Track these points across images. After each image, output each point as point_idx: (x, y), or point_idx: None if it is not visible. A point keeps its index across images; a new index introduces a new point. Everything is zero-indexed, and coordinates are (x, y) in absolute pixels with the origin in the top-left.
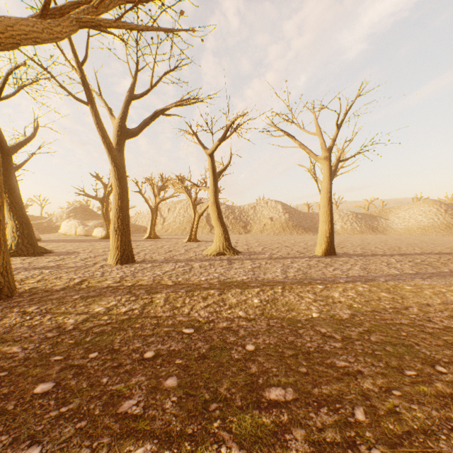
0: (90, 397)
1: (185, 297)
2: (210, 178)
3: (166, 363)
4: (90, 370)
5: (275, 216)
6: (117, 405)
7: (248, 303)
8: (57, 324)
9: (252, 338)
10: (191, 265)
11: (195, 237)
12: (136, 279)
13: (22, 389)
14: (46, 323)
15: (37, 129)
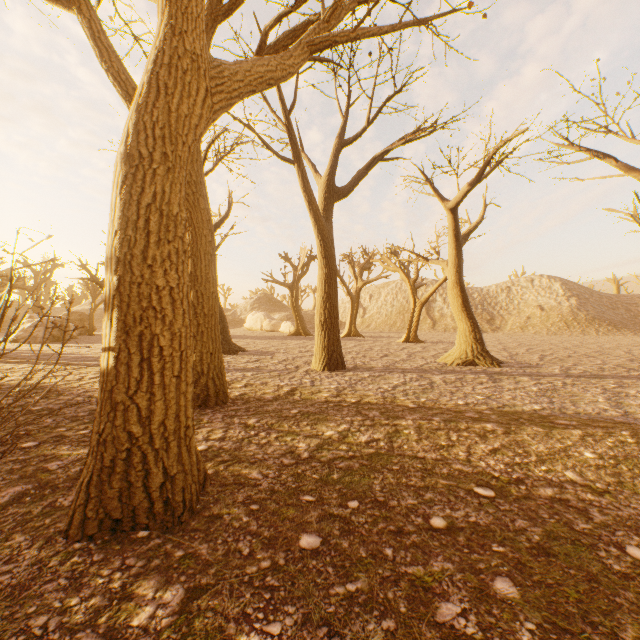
0: (380, 577)
1: (446, 430)
2: (450, 246)
3: (476, 546)
4: (359, 529)
5: (549, 303)
6: (428, 605)
7: (572, 456)
8: (288, 447)
9: (629, 533)
10: (428, 378)
11: (414, 336)
12: (358, 393)
13: (284, 536)
14: (275, 444)
15: (230, 207)
